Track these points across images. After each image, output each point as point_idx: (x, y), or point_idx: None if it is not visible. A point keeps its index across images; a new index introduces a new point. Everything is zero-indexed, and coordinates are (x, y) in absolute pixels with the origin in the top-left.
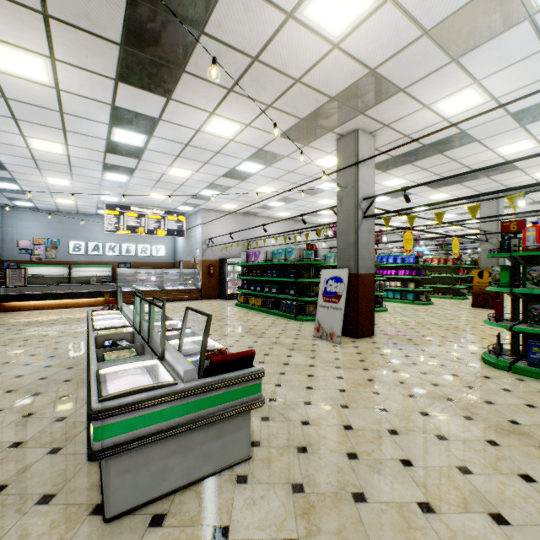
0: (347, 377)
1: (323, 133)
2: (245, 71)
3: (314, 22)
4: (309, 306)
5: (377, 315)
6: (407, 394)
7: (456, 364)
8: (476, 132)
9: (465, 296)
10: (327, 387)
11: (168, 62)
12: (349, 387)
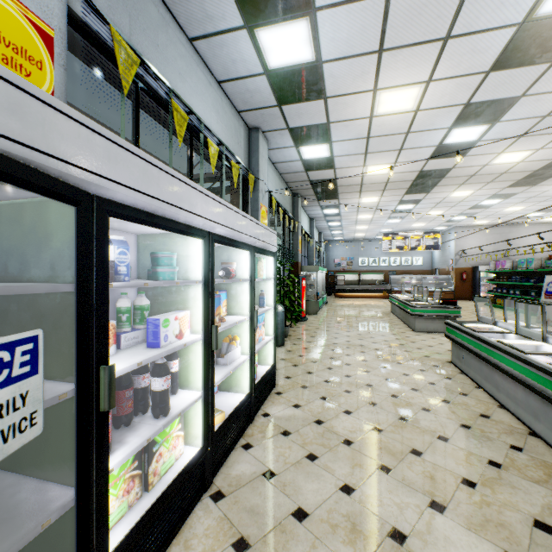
0: None
1: (544, 179)
2: (468, 179)
3: (500, 162)
4: None
5: None
6: None
7: None
8: None
9: None
10: None
11: (428, 186)
12: None
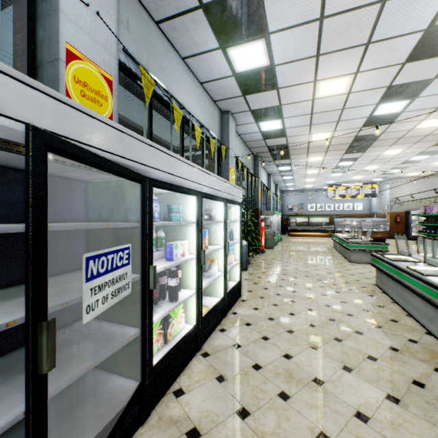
0: None
1: None
2: (397, 140)
3: (423, 127)
4: None
5: None
6: None
7: None
8: None
9: None
10: None
11: (363, 147)
12: None
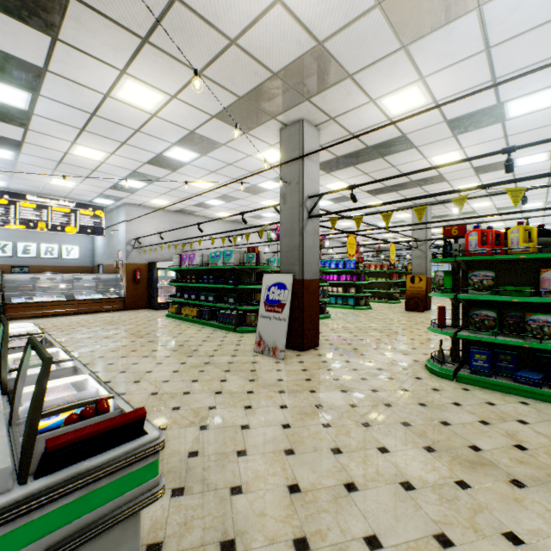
0: (292, 405)
1: (265, 120)
2: (162, 13)
3: None
4: (250, 316)
5: (321, 322)
6: (361, 422)
7: (403, 376)
8: (415, 138)
9: (398, 300)
10: (268, 423)
11: None
12: (295, 420)
